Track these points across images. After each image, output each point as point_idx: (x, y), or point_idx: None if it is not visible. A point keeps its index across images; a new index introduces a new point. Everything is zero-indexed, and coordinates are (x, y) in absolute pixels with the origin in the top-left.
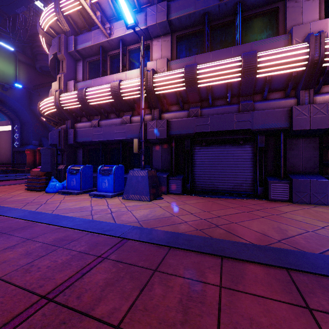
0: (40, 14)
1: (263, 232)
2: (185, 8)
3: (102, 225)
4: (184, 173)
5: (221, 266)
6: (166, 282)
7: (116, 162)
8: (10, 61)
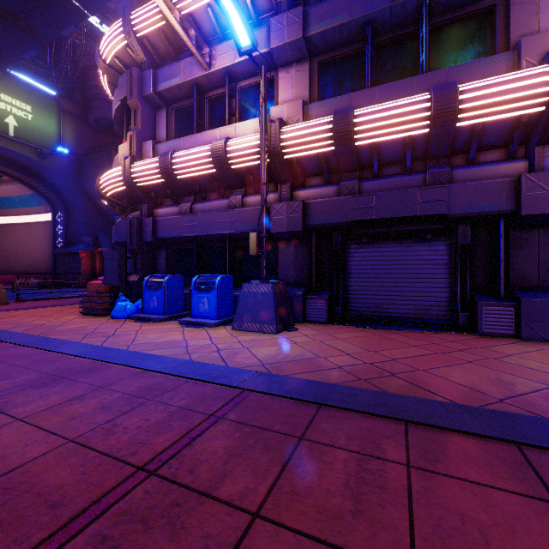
0: (95, 34)
1: (473, 386)
2: (334, 17)
3: (208, 370)
4: (332, 288)
5: (406, 435)
6: (320, 456)
7: (220, 271)
8: (50, 113)
